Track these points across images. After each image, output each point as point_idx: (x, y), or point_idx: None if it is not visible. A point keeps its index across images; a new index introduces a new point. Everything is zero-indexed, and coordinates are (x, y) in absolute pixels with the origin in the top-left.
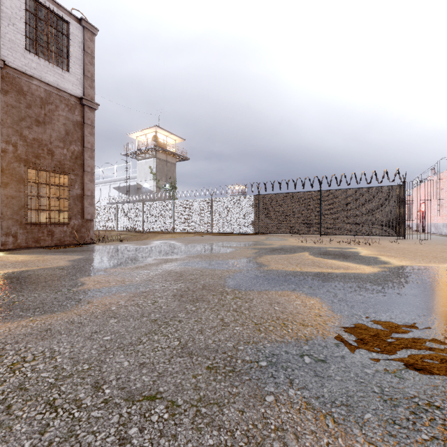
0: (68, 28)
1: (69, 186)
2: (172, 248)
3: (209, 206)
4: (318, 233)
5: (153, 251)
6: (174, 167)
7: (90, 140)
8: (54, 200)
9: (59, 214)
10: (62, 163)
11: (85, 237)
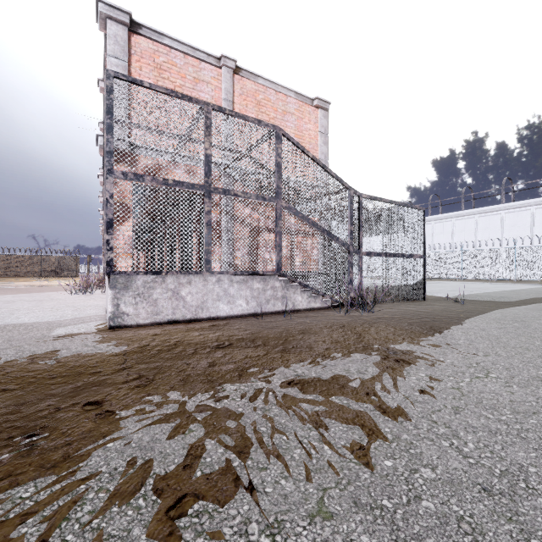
0: None
1: None
2: None
3: None
4: (40, 276)
5: None
6: None
7: None
8: None
9: None
10: None
11: None
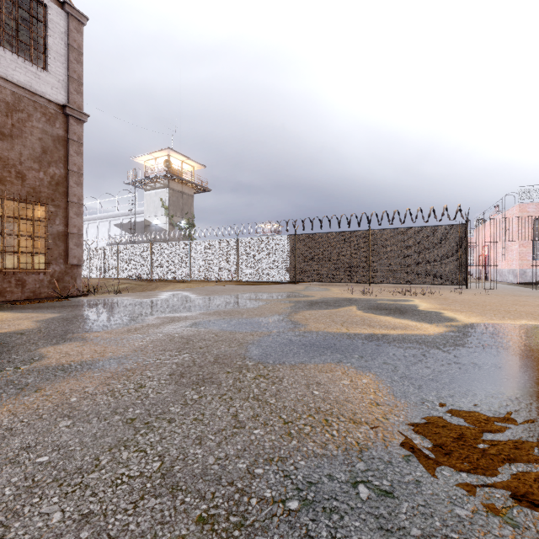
0: (45, 13)
1: (47, 220)
2: (183, 302)
3: (234, 248)
4: (366, 282)
5: (157, 306)
6: (191, 200)
7: (76, 161)
8: (26, 239)
9: (33, 258)
10: (37, 190)
11: (70, 287)
